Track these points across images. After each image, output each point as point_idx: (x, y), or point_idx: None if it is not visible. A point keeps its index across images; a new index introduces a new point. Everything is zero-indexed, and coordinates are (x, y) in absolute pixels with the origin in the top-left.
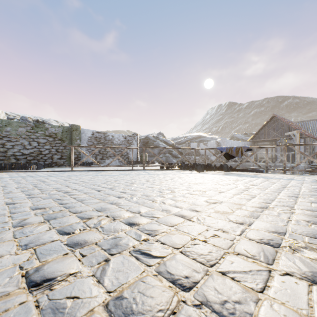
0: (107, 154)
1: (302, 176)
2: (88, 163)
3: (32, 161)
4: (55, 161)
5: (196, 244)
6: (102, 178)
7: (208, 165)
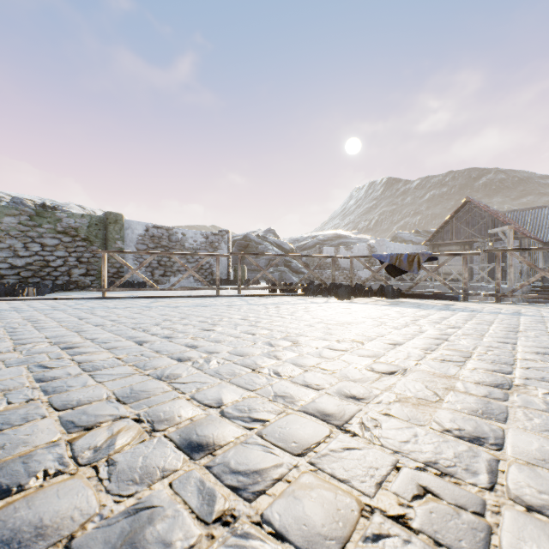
0: (173, 267)
1: (532, 307)
2: (138, 283)
3: (31, 280)
4: (75, 280)
5: (380, 537)
6: (156, 313)
7: (358, 287)
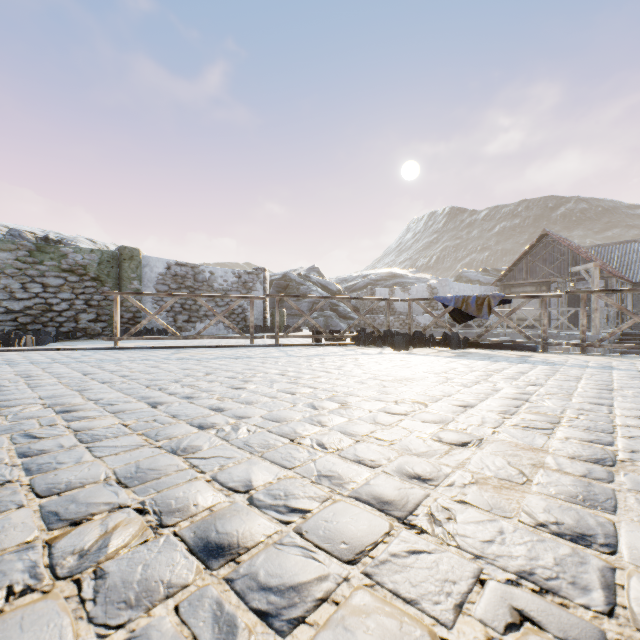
0: (199, 312)
1: (625, 359)
2: (158, 330)
3: (31, 327)
4: (83, 327)
5: None
6: (176, 367)
7: (417, 335)
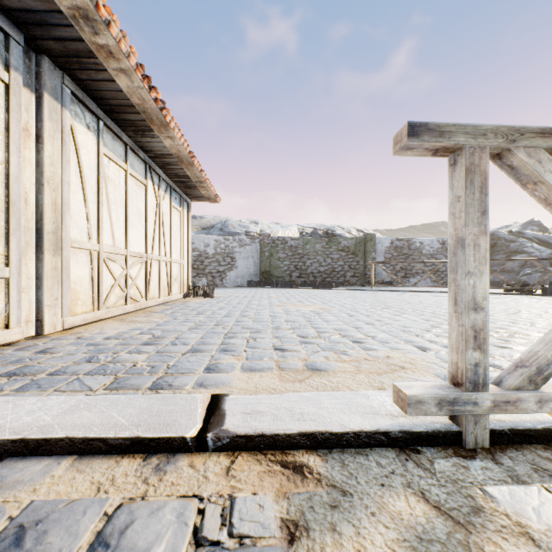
0: (411, 270)
1: None
2: (386, 282)
3: (327, 279)
4: (347, 280)
5: None
6: (409, 297)
7: None
